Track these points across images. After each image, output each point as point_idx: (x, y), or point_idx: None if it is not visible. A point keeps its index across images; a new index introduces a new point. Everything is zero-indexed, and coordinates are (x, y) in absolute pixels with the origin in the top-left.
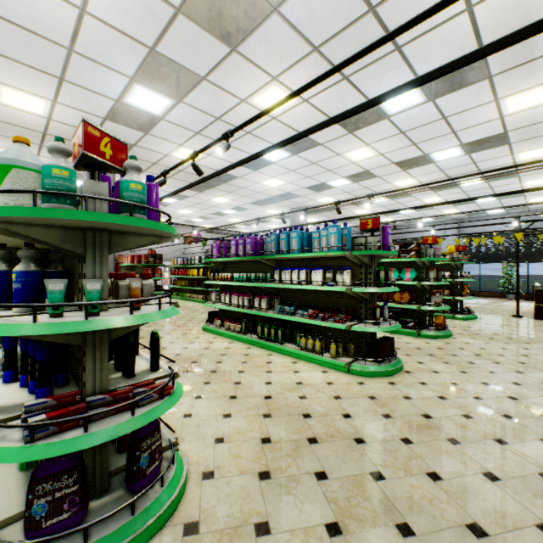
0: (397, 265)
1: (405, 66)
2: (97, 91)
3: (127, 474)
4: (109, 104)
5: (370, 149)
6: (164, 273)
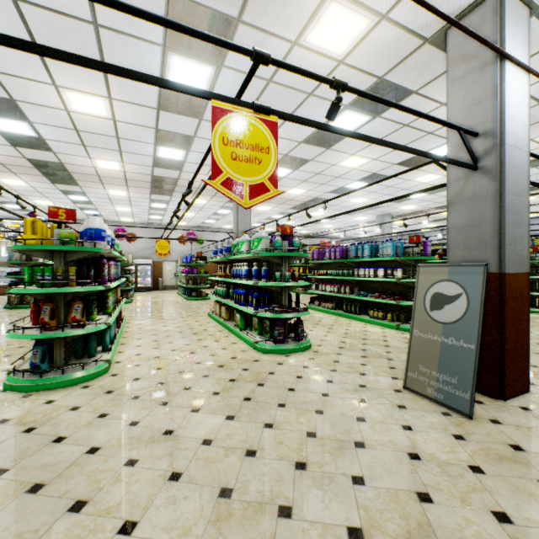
0: None
1: (440, 138)
2: None
3: (295, 334)
4: None
5: (434, 175)
6: None
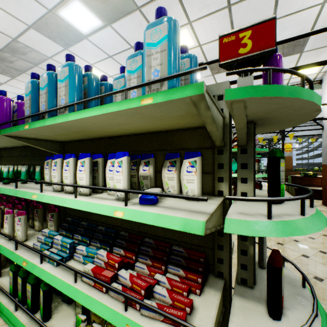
0: None
1: None
2: None
3: None
4: None
5: (191, 33)
6: None
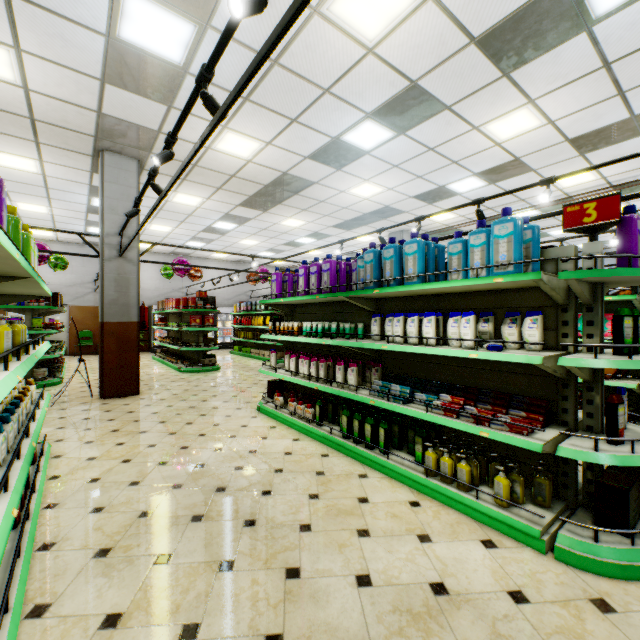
0: None
1: None
2: (69, 15)
3: None
4: (98, 47)
5: (533, 112)
6: (225, 322)
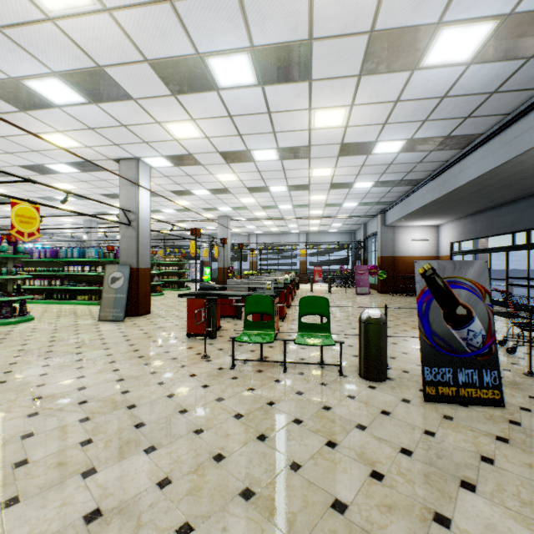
0: None
1: None
2: None
3: (20, 312)
4: None
5: None
6: None
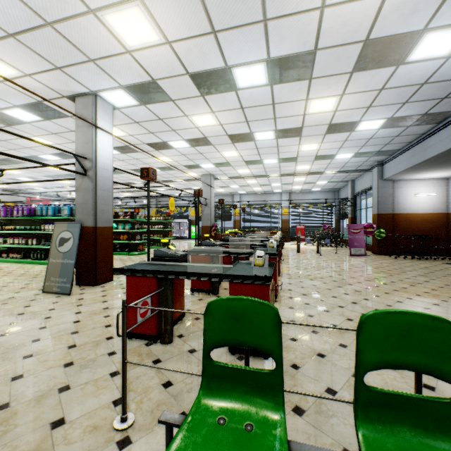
0: (125, 222)
1: None
2: None
3: None
4: None
5: None
6: None
